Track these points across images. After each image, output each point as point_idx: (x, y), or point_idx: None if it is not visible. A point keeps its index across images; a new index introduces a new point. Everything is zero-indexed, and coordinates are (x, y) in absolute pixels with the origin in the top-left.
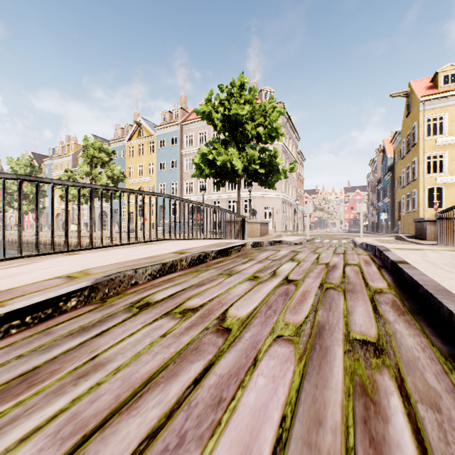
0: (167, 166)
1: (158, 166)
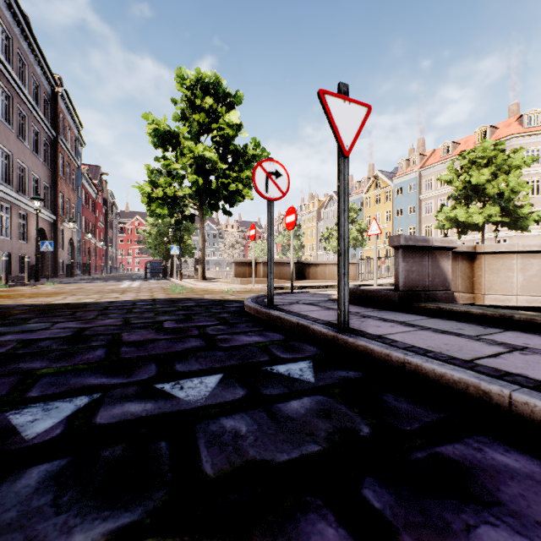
0: (404, 212)
1: (394, 213)
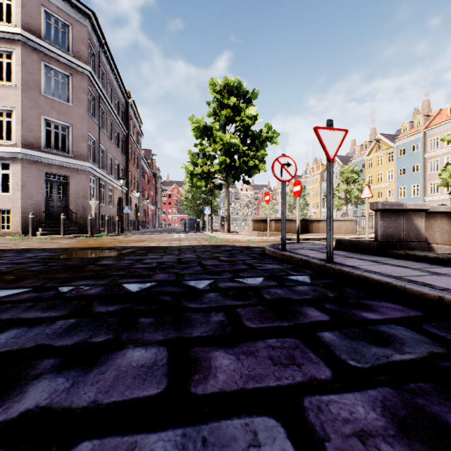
0: (407, 171)
1: (397, 172)
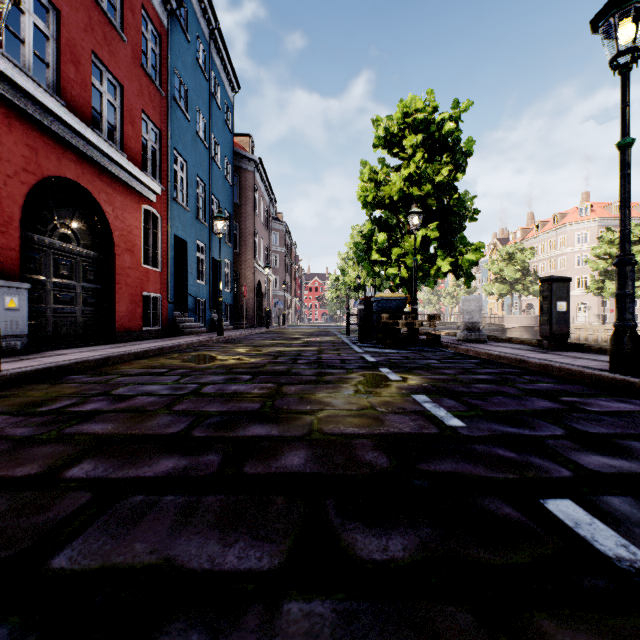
0: None
1: None
